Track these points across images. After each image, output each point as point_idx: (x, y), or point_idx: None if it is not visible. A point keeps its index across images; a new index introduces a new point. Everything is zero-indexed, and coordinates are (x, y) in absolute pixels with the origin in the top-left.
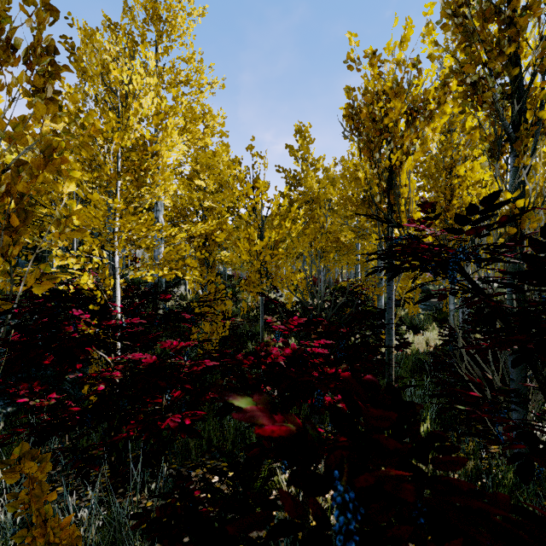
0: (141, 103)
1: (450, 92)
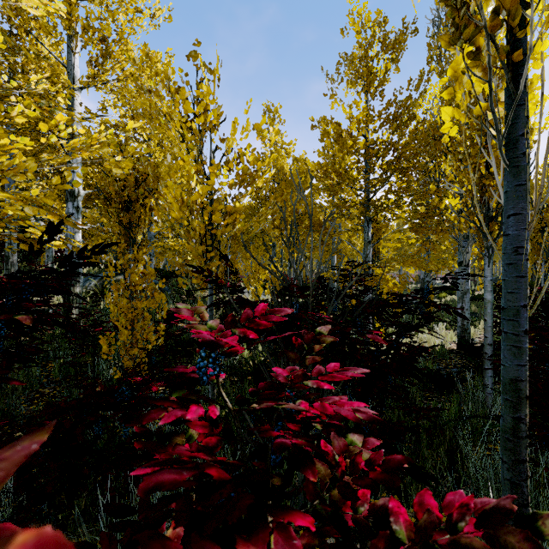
0: None
1: None
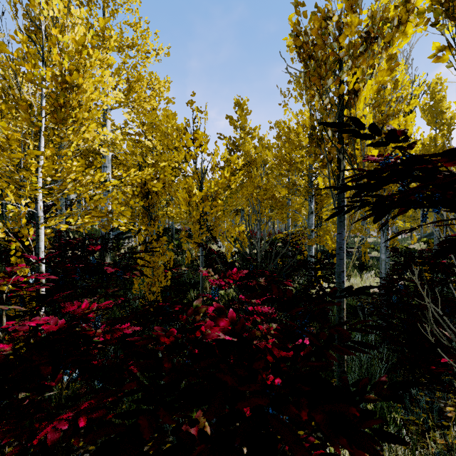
0: (61, 30)
1: (413, 8)
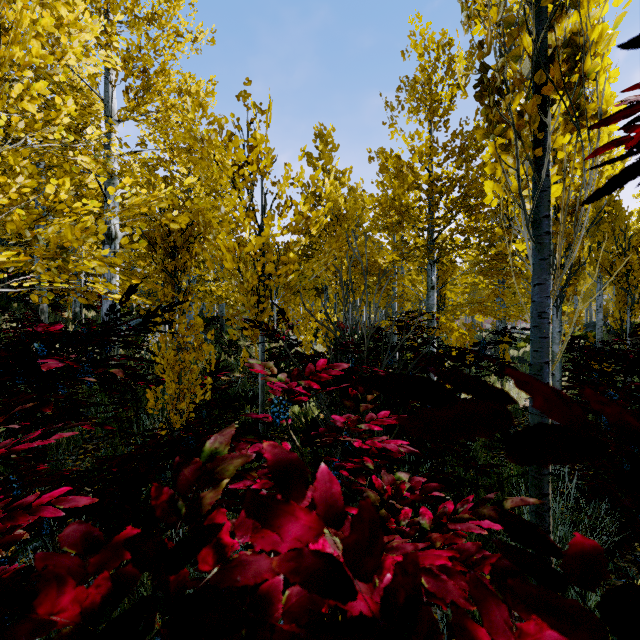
0: None
1: None
